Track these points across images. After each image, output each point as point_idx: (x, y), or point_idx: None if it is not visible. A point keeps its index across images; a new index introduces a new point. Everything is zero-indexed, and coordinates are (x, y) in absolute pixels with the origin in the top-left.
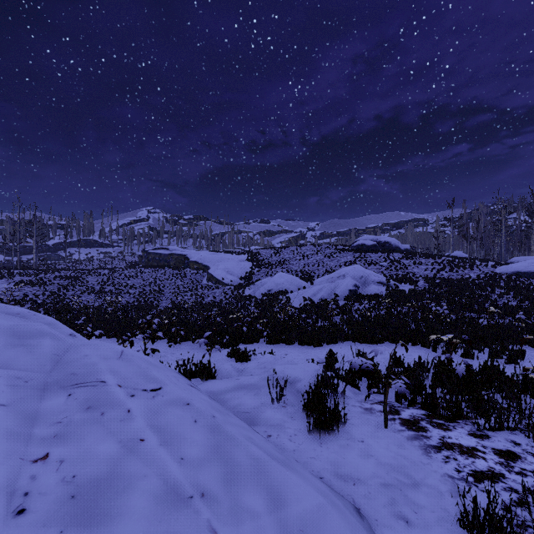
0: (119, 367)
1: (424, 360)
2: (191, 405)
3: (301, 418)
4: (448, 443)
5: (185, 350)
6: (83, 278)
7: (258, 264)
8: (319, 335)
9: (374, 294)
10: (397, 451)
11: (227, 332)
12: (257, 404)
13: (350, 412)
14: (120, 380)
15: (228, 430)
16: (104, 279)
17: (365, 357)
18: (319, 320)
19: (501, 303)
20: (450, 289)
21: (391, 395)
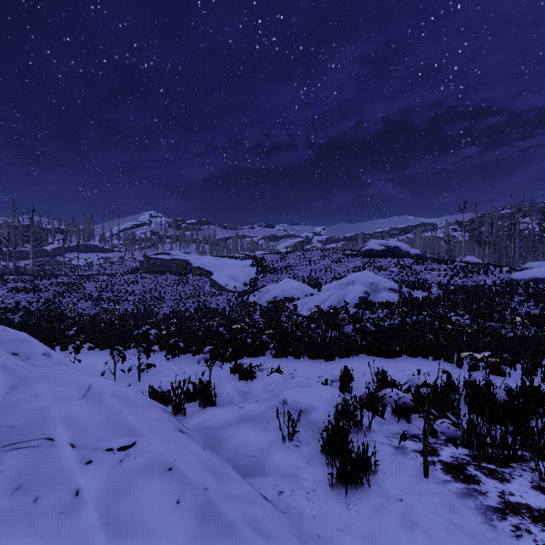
0: (80, 412)
1: (453, 379)
2: (174, 470)
3: (320, 463)
4: (512, 503)
5: (184, 363)
6: (80, 284)
7: (263, 270)
8: (331, 347)
9: (386, 301)
10: (449, 517)
11: (230, 344)
12: (264, 443)
13: (379, 453)
14: (76, 434)
15: (225, 515)
16: (103, 285)
17: (385, 376)
18: (328, 330)
19: (522, 311)
20: (466, 296)
21: (421, 425)
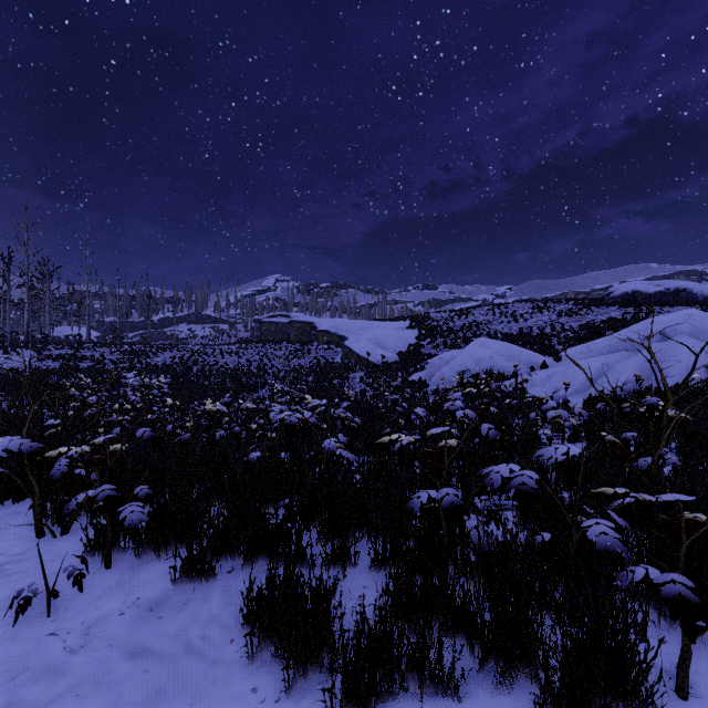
0: None
1: None
2: None
3: None
4: None
5: (83, 661)
6: (154, 353)
7: (429, 333)
8: None
9: None
10: None
11: (365, 521)
12: None
13: None
14: None
15: None
16: (187, 355)
17: None
18: None
19: None
20: None
21: None
